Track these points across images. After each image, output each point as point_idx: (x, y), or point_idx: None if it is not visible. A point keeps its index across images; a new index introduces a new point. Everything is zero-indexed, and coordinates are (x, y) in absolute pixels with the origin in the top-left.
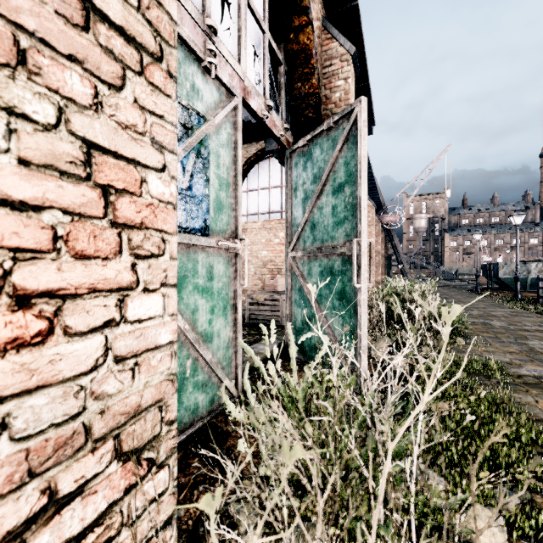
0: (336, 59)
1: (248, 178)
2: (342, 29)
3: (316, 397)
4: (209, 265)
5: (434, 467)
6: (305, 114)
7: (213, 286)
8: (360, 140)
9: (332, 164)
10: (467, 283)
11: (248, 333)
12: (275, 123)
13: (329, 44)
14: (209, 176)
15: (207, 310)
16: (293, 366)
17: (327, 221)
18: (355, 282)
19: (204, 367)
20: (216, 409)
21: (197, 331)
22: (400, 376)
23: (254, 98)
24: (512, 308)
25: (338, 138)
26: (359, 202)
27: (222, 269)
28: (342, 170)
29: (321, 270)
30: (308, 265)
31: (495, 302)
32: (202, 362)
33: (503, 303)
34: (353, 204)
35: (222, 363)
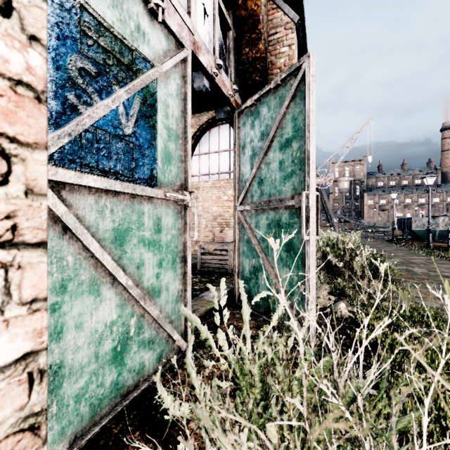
0: (281, 28)
1: (200, 143)
2: (285, 3)
3: (271, 363)
4: (157, 217)
5: (401, 440)
6: (253, 78)
7: (161, 238)
8: (308, 94)
9: (279, 120)
10: (384, 235)
11: (199, 281)
12: (224, 83)
13: (274, 14)
14: (156, 125)
15: (154, 263)
16: (246, 331)
17: (275, 175)
18: (304, 235)
19: (150, 324)
20: (164, 365)
21: (142, 286)
22: (343, 324)
23: (204, 54)
24: (427, 256)
25: (286, 95)
26: (307, 155)
27: (171, 221)
28: (289, 125)
29: (269, 222)
30: (255, 218)
31: (411, 251)
32: (148, 318)
33: (419, 251)
34: (301, 158)
35: (171, 317)
